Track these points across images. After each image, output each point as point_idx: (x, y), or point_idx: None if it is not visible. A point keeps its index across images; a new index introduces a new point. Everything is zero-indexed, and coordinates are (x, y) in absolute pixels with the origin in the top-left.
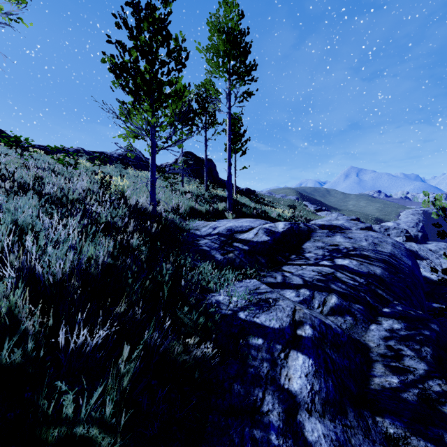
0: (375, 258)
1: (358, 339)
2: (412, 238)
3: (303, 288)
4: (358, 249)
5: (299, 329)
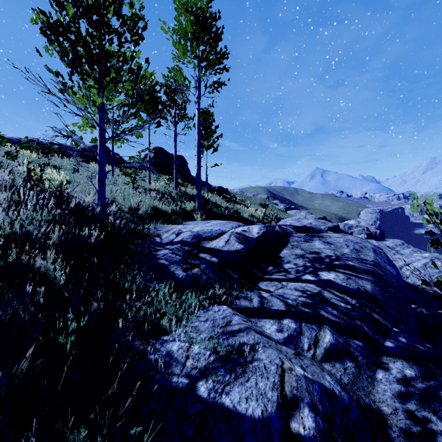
0: (361, 268)
1: (369, 403)
2: (372, 235)
3: (287, 318)
4: (342, 258)
5: (294, 417)
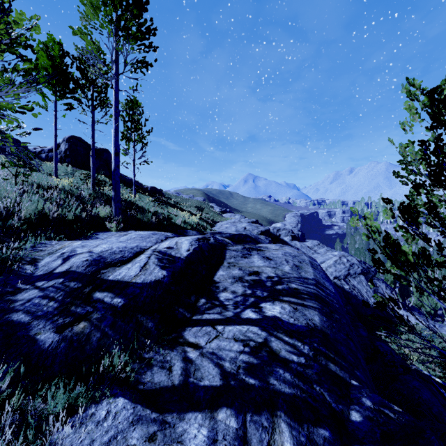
0: (305, 292)
1: None
2: (296, 237)
3: (223, 407)
4: (284, 280)
5: None
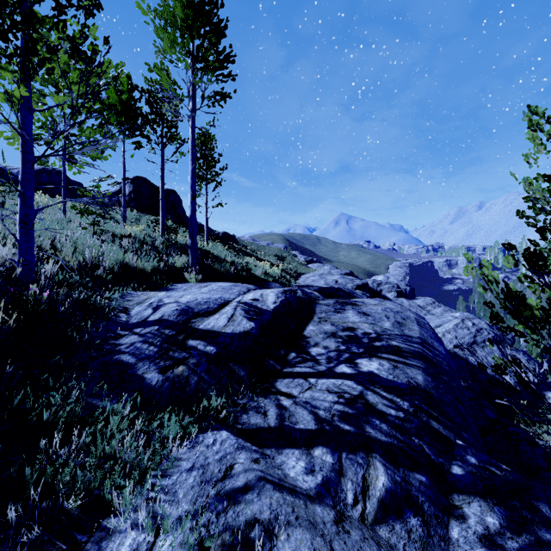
0: (408, 350)
1: None
2: (403, 293)
3: (319, 446)
4: (384, 337)
5: None
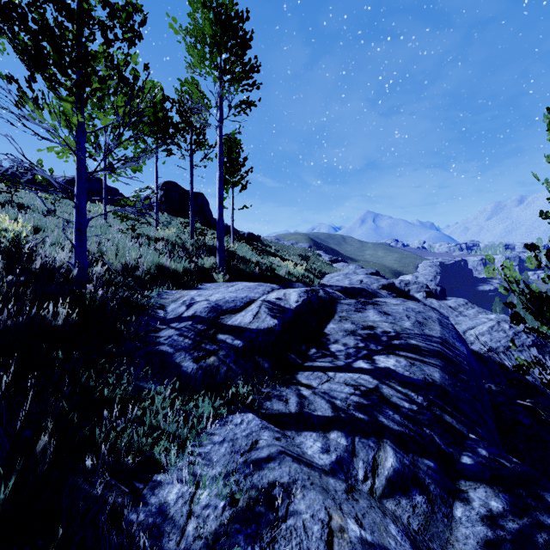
0: (426, 349)
1: None
2: (432, 294)
3: (335, 430)
4: (403, 335)
5: None
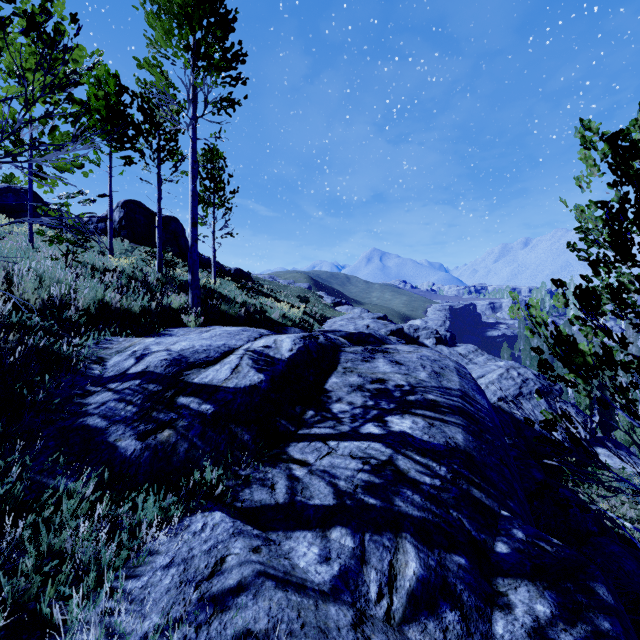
0: (446, 405)
1: None
2: (442, 340)
3: (337, 526)
4: (418, 389)
5: None
